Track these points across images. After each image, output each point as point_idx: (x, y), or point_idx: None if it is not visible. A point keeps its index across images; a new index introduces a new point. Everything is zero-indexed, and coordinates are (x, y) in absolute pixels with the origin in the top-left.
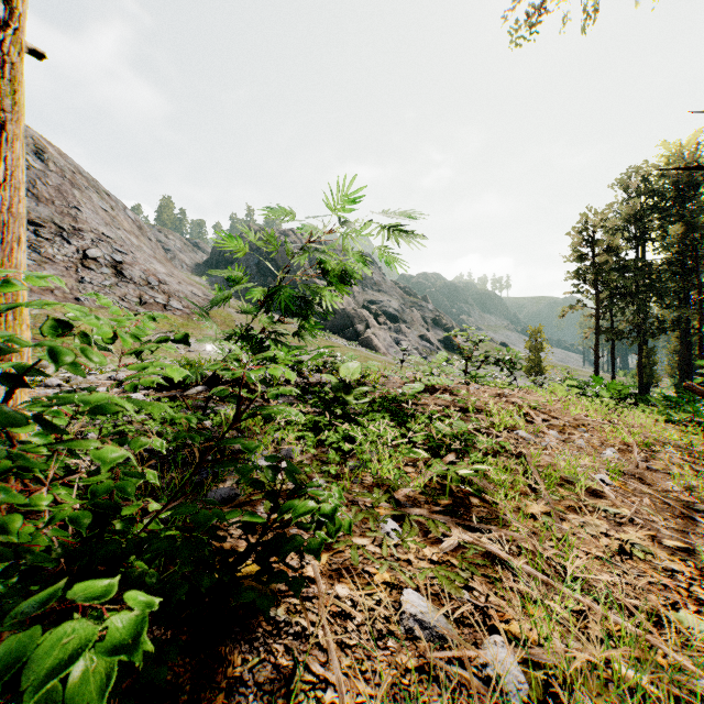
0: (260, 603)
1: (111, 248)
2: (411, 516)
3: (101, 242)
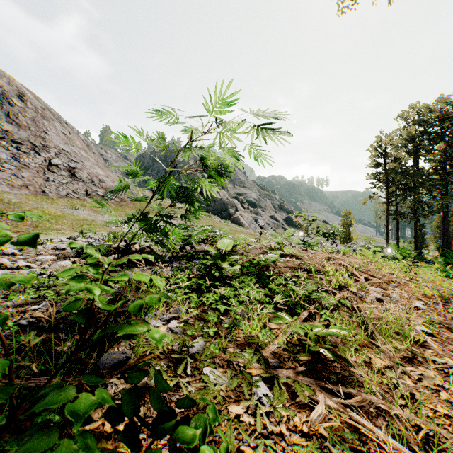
0: None
1: (68, 158)
2: (280, 379)
3: (61, 154)
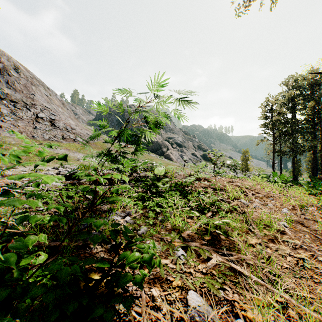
0: (104, 317)
1: (49, 113)
2: (191, 247)
3: (45, 110)
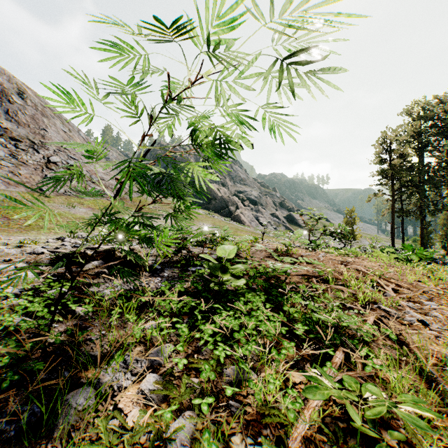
0: None
1: (67, 156)
2: None
3: (60, 152)
